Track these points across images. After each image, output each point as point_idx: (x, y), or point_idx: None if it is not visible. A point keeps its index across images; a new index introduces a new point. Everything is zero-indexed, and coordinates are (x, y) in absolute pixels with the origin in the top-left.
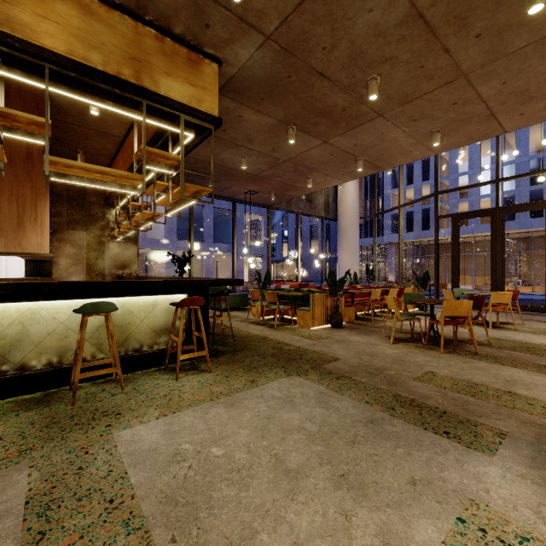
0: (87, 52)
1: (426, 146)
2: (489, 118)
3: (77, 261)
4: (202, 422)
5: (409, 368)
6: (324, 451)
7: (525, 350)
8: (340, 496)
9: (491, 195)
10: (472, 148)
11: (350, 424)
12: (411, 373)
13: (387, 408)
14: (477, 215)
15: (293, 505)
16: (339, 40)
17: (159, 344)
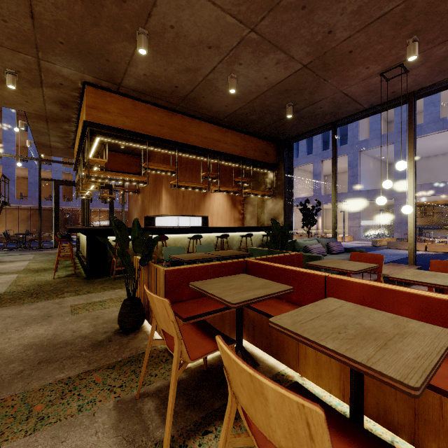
0: None
1: None
2: None
3: (253, 216)
4: None
5: None
6: None
7: None
8: None
9: None
10: None
11: None
12: None
13: None
14: None
15: None
16: None
17: None
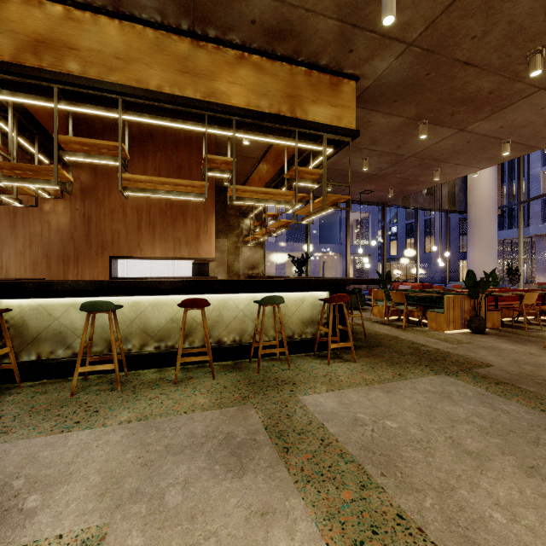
0: (258, 101)
1: None
2: None
3: (220, 263)
4: (367, 400)
5: None
6: (503, 444)
7: None
8: (535, 482)
9: None
10: None
11: (526, 427)
12: None
13: None
14: None
15: (483, 477)
16: (494, 24)
17: (306, 333)
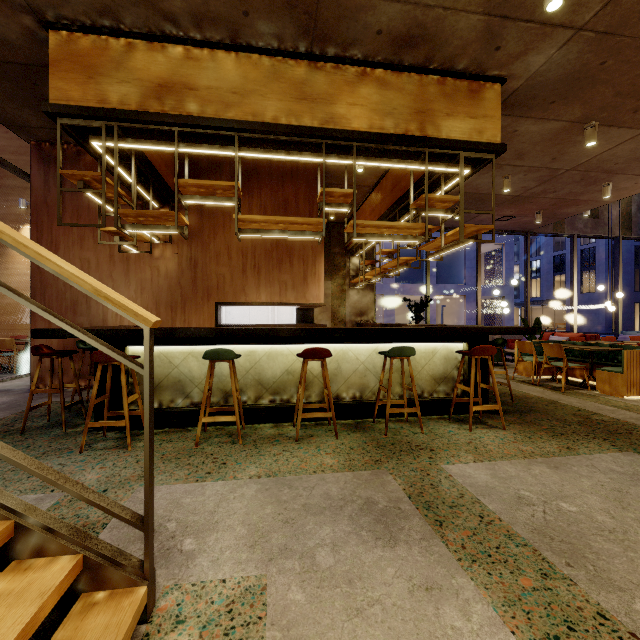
0: (382, 121)
1: None
2: None
3: (324, 309)
4: (529, 476)
5: None
6: None
7: None
8: None
9: None
10: None
11: None
12: None
13: None
14: None
15: None
16: None
17: (437, 392)
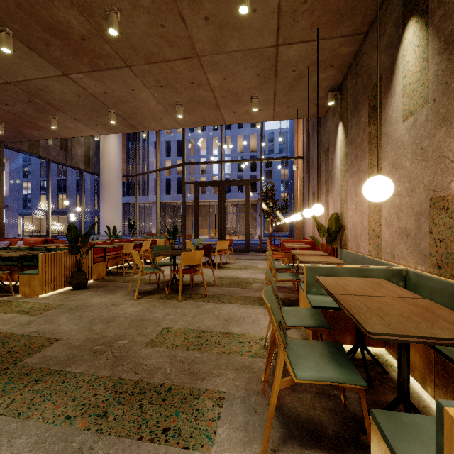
0: None
1: (173, 117)
2: (216, 107)
3: None
4: None
5: (145, 329)
6: None
7: (237, 284)
8: None
9: (219, 175)
10: (208, 140)
11: None
12: (146, 336)
13: (97, 416)
14: (210, 184)
15: None
16: None
17: None
